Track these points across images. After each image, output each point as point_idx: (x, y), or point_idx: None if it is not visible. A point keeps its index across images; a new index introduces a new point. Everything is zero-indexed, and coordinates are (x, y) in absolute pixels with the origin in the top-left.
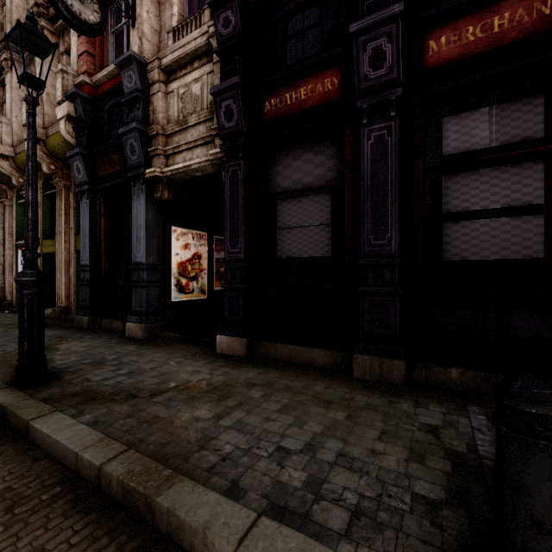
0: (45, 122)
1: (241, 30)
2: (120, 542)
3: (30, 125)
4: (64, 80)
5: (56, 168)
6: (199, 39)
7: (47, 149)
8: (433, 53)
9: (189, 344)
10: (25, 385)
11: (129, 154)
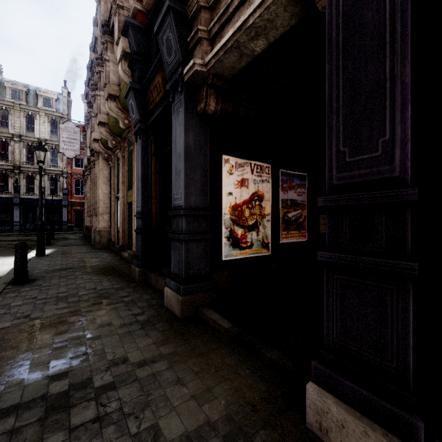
0: (119, 80)
1: None
2: None
3: None
4: (120, 16)
5: (129, 122)
6: None
7: (121, 105)
8: None
9: (242, 355)
10: None
11: (166, 58)
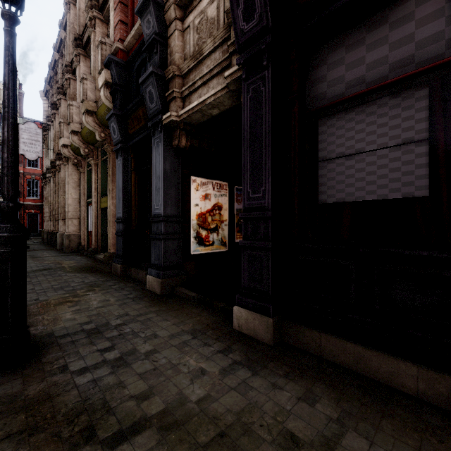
0: (96, 97)
1: None
2: None
3: (6, 45)
4: (102, 51)
5: (105, 136)
6: None
7: (98, 120)
8: None
9: (203, 308)
10: None
11: (149, 103)
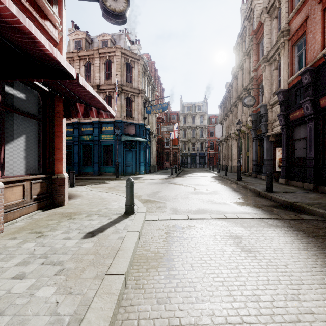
0: (245, 120)
1: (283, 98)
2: (243, 188)
3: (239, 137)
4: (249, 111)
5: (248, 131)
6: (277, 98)
7: (246, 127)
8: (322, 104)
9: (275, 181)
10: (238, 180)
11: (262, 130)
